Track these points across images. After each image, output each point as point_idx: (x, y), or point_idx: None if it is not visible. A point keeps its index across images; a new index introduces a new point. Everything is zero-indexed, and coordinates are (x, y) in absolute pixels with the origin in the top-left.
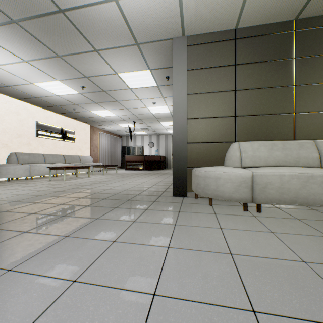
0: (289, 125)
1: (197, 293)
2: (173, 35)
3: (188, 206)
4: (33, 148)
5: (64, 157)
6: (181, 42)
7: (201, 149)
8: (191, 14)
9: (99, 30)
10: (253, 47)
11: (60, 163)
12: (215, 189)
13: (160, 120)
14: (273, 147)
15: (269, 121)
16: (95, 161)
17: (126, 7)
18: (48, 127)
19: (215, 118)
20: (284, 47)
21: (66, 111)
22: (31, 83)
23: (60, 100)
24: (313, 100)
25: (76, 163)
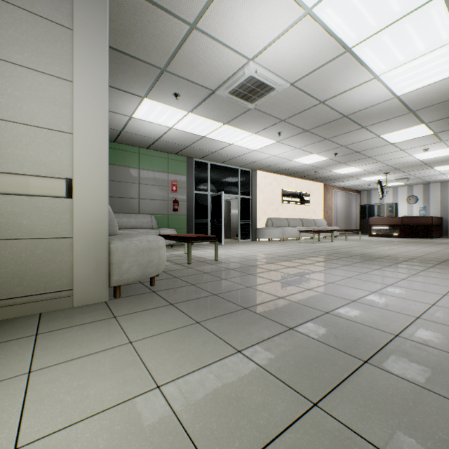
0: None
1: None
2: None
3: None
4: (279, 213)
5: (302, 220)
6: None
7: None
8: None
9: (373, 115)
10: None
11: (300, 227)
12: None
13: (432, 165)
14: None
15: None
16: (328, 224)
17: (406, 97)
18: (289, 193)
19: None
20: None
21: (305, 175)
22: (290, 160)
23: (306, 167)
24: None
25: (314, 227)
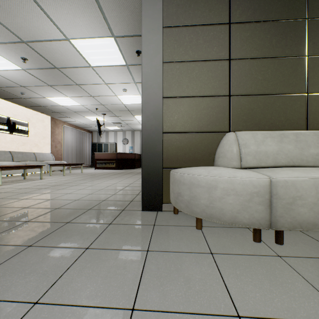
0: (300, 110)
1: None
2: None
3: (164, 232)
4: None
5: (12, 154)
6: None
7: (182, 142)
8: None
9: None
10: None
11: (3, 161)
12: (208, 204)
13: (133, 113)
14: (283, 139)
15: (275, 104)
16: (58, 159)
17: None
18: None
19: (202, 97)
20: (294, 3)
21: (12, 95)
22: None
23: None
24: None
25: (29, 162)
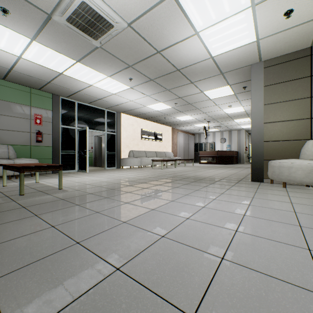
0: None
1: (268, 207)
2: (251, 63)
3: (264, 186)
4: (139, 147)
5: (156, 153)
6: (258, 66)
7: (276, 146)
8: (267, 50)
9: (197, 72)
10: None
11: (154, 157)
12: (288, 175)
13: (233, 118)
14: None
15: None
16: (174, 156)
17: (218, 59)
18: (147, 132)
19: (290, 121)
20: None
21: (158, 119)
22: (145, 106)
23: (157, 113)
24: None
25: (164, 157)
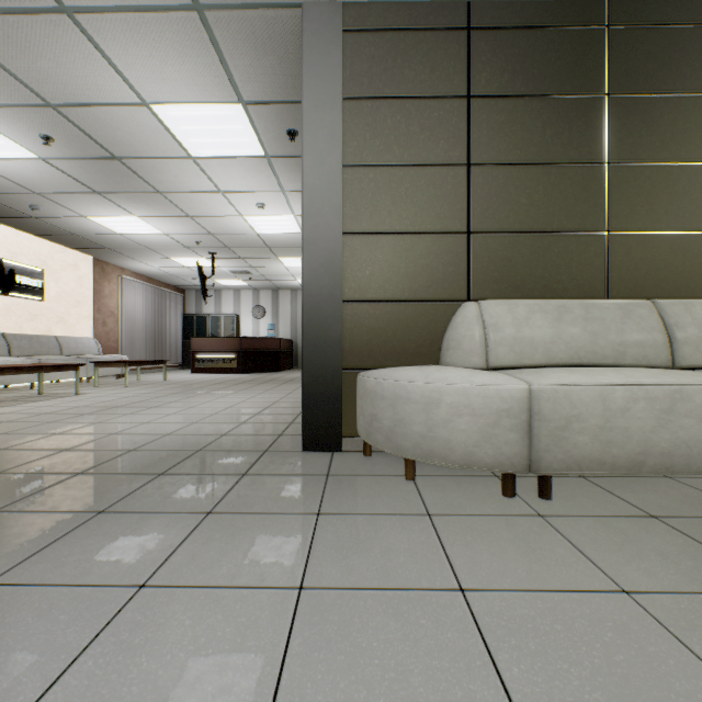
0: (595, 262)
1: None
2: None
3: (346, 486)
4: None
5: (8, 339)
6: (328, 18)
7: (380, 319)
8: None
9: None
10: (511, 55)
11: None
12: (426, 433)
13: (278, 252)
14: (563, 316)
15: (551, 250)
16: (109, 350)
17: None
18: None
19: (418, 235)
20: (584, 65)
21: (10, 211)
22: None
23: None
24: (647, 203)
25: (47, 357)
